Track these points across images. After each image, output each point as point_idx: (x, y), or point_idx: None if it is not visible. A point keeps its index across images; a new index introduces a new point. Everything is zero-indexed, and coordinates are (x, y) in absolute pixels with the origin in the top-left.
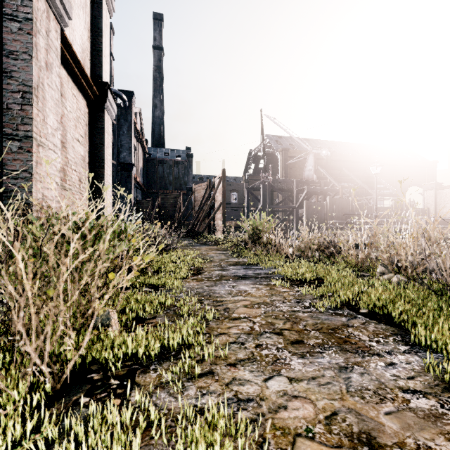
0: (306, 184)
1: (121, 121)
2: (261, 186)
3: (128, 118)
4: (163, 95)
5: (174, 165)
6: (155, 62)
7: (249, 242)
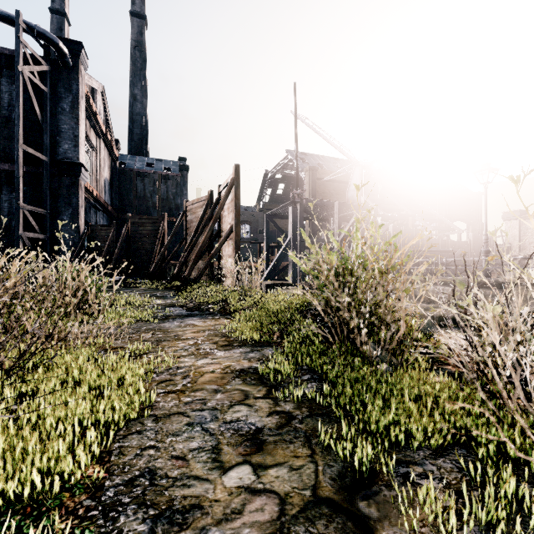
0: (348, 210)
1: (60, 91)
2: (289, 209)
3: (72, 86)
4: (146, 84)
5: (160, 180)
6: (134, 36)
7: (336, 322)
